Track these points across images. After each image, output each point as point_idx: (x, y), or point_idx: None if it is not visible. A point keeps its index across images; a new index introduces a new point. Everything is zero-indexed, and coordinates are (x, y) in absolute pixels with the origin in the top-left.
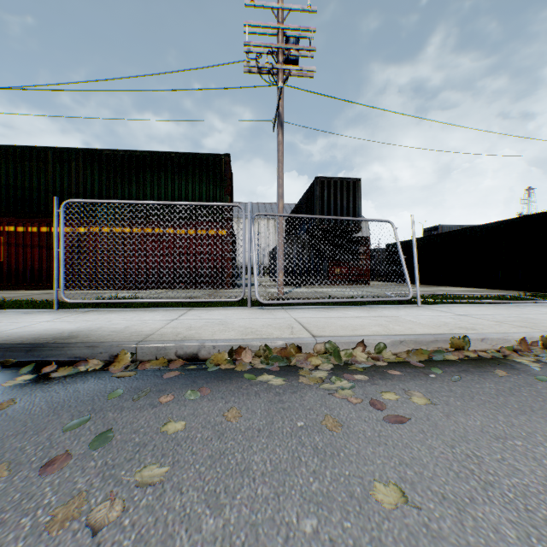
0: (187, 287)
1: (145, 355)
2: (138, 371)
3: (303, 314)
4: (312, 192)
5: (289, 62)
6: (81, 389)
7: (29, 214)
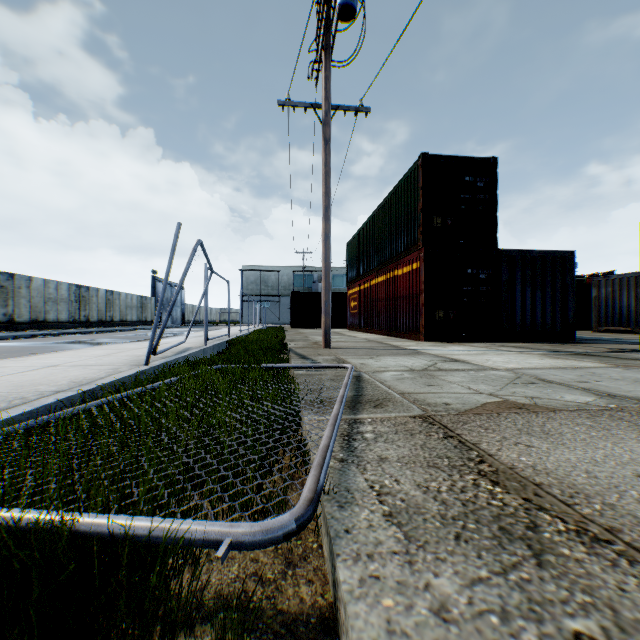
0: (402, 336)
1: None
2: None
3: None
4: None
5: (341, 19)
6: None
7: (360, 276)
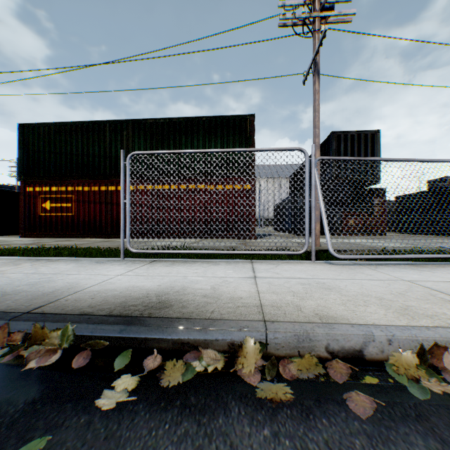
0: (216, 237)
1: (279, 347)
2: (287, 382)
3: (404, 273)
4: (326, 147)
5: (323, 11)
6: (234, 441)
7: (92, 176)
